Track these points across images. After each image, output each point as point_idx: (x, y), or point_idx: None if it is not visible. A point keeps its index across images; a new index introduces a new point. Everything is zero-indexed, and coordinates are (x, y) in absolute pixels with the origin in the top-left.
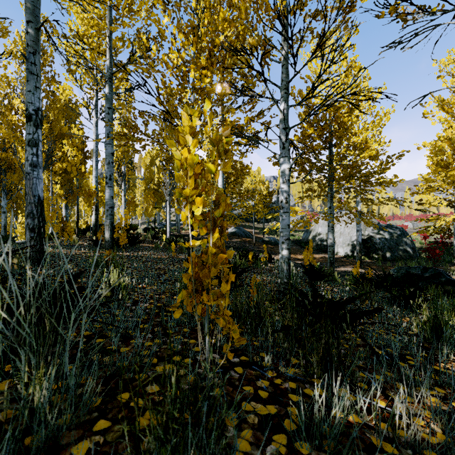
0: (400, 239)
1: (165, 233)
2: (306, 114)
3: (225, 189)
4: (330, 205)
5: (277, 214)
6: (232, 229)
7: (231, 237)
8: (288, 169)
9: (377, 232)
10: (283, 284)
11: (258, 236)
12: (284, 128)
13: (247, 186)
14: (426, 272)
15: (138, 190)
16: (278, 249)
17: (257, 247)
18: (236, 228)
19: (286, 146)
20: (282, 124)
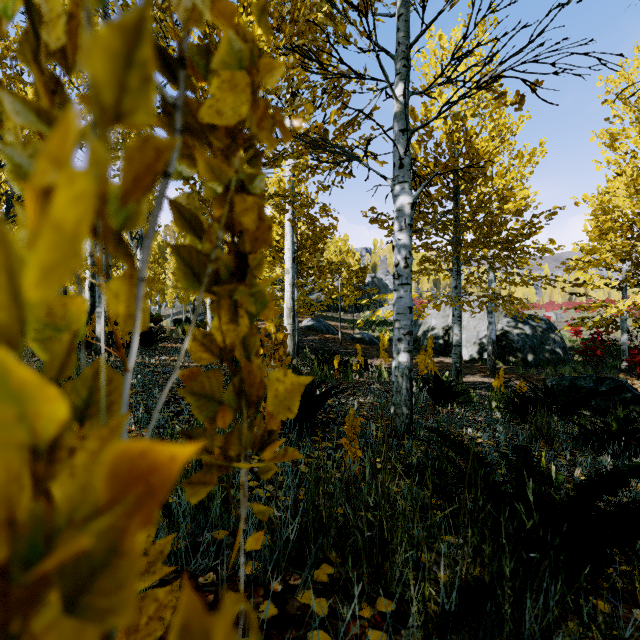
0: (546, 335)
1: (205, 327)
2: (420, 144)
3: (297, 259)
4: (457, 283)
5: (377, 297)
6: (308, 322)
7: (306, 333)
8: (409, 205)
9: (515, 325)
10: (400, 416)
11: (345, 331)
12: (401, 130)
13: (329, 258)
14: (602, 385)
15: (170, 265)
16: (375, 350)
17: (345, 348)
18: (314, 320)
19: (405, 162)
20: (398, 123)
